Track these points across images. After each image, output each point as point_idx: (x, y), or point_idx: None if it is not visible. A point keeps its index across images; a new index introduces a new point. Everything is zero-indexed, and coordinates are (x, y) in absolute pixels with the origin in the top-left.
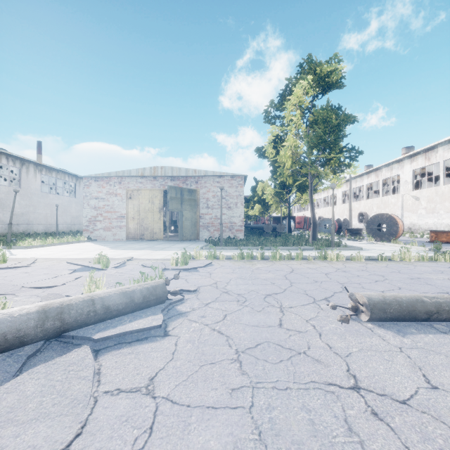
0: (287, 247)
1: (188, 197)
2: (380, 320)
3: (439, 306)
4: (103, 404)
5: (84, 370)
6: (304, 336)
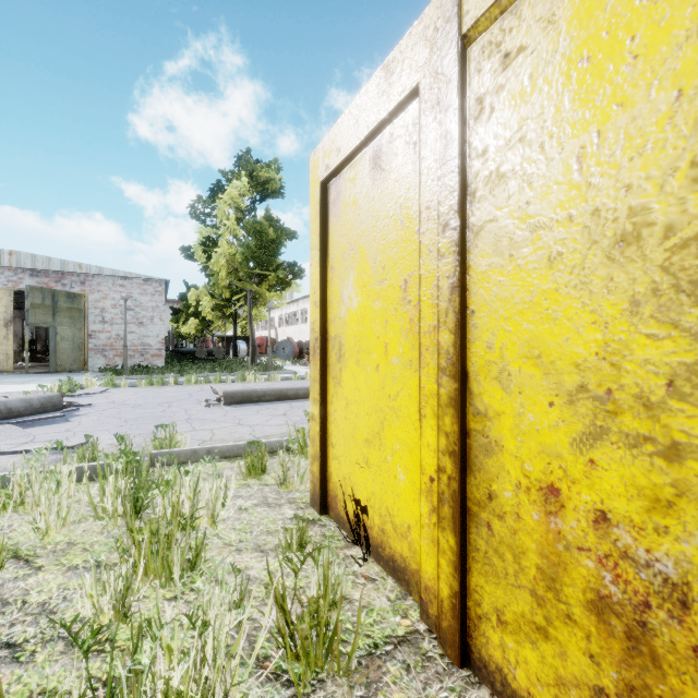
0: (215, 373)
1: (67, 306)
2: (232, 404)
3: (265, 393)
4: (40, 435)
5: (17, 430)
6: (175, 413)
